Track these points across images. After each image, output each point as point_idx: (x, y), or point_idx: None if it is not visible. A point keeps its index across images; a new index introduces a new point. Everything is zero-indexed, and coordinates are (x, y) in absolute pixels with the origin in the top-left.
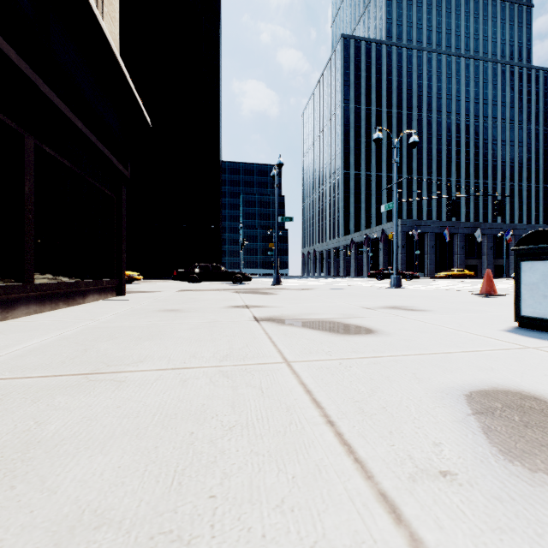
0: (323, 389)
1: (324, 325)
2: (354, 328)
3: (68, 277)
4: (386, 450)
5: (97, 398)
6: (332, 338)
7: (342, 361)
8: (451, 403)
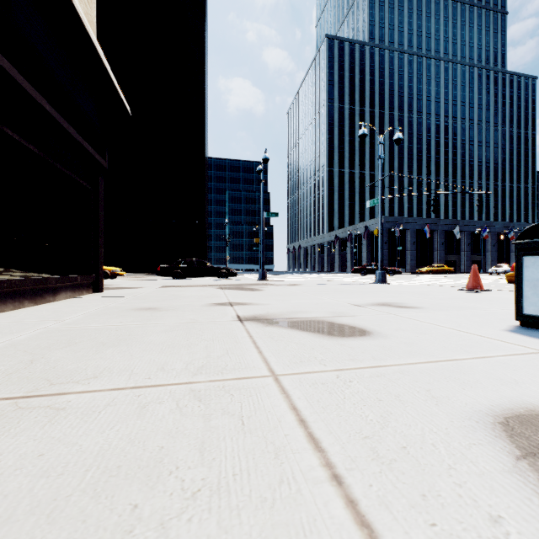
0: (320, 416)
1: (313, 326)
2: (346, 329)
3: (35, 273)
4: (426, 537)
5: (15, 439)
6: (324, 342)
7: (339, 373)
8: (489, 438)
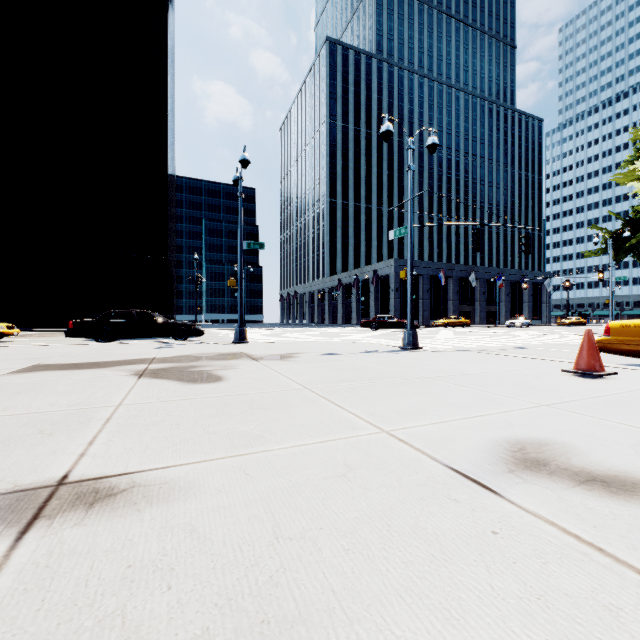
0: None
1: None
2: None
3: None
4: None
5: None
6: None
7: None
8: None
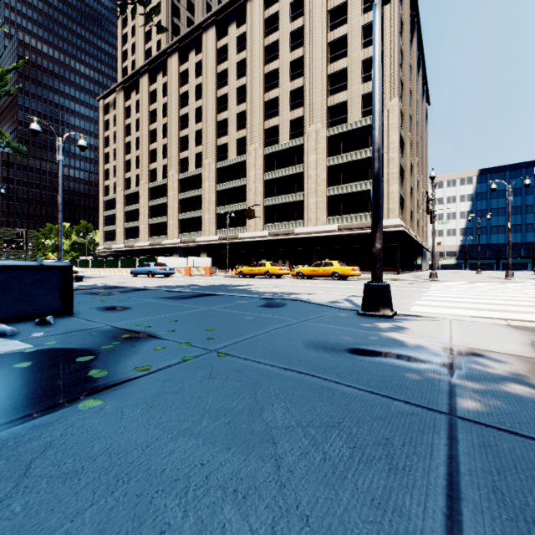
0: None
1: None
2: None
3: None
4: None
5: None
6: None
7: None
8: None
